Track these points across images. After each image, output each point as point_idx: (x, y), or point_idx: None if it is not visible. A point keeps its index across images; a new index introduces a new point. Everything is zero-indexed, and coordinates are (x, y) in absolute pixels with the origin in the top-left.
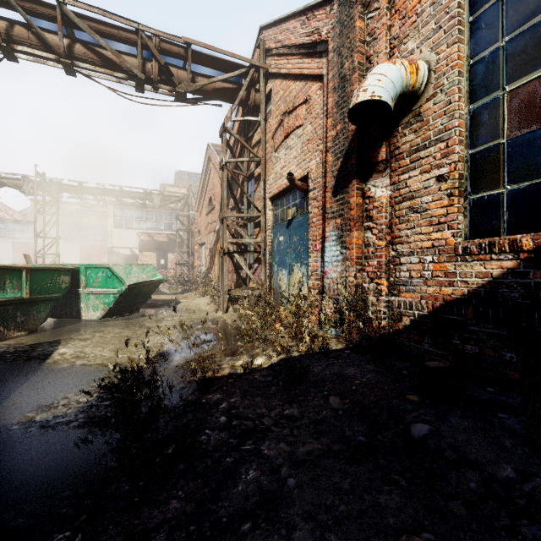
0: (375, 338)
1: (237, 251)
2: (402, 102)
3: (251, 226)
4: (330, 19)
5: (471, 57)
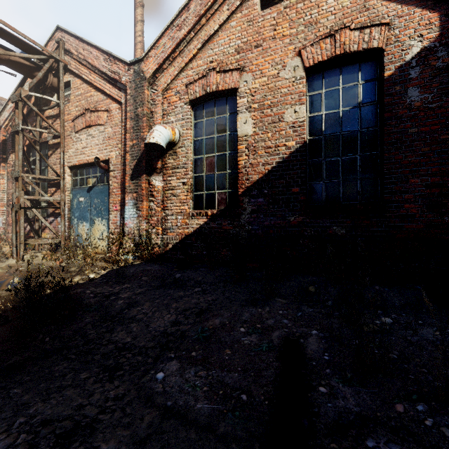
0: (158, 253)
1: (35, 206)
2: (169, 145)
3: (42, 185)
4: (128, 75)
5: (194, 137)
